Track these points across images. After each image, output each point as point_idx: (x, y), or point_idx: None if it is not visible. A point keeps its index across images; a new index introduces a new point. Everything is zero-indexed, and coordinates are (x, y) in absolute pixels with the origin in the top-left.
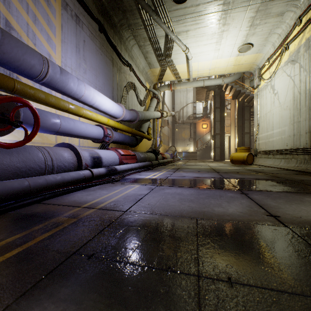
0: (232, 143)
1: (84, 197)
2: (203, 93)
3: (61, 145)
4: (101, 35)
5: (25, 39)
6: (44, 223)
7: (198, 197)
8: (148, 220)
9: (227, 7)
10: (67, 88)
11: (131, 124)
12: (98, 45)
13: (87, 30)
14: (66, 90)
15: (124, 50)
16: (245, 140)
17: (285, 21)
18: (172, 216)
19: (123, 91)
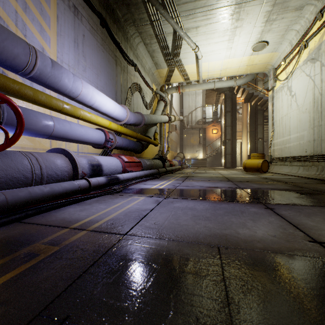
0: (243, 149)
1: (77, 213)
2: (213, 96)
3: (54, 151)
4: (103, 30)
5: (14, 28)
6: (13, 255)
7: (215, 213)
8: (154, 250)
9: (241, 0)
10: (60, 84)
11: (136, 128)
12: (100, 41)
13: (87, 24)
14: (59, 87)
15: (128, 48)
16: (258, 146)
17: (304, 15)
18: (185, 242)
19: (128, 92)
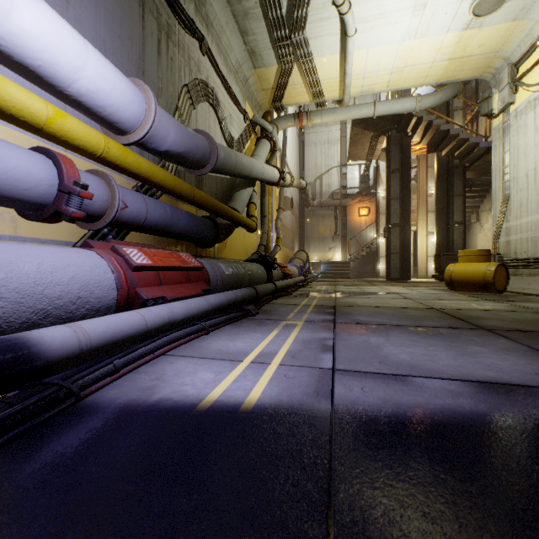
0: (420, 245)
1: None
2: (364, 141)
3: None
4: None
5: None
6: None
7: None
8: None
9: None
10: None
11: (205, 189)
12: None
13: None
14: None
15: None
16: (454, 237)
17: None
18: None
19: (180, 95)
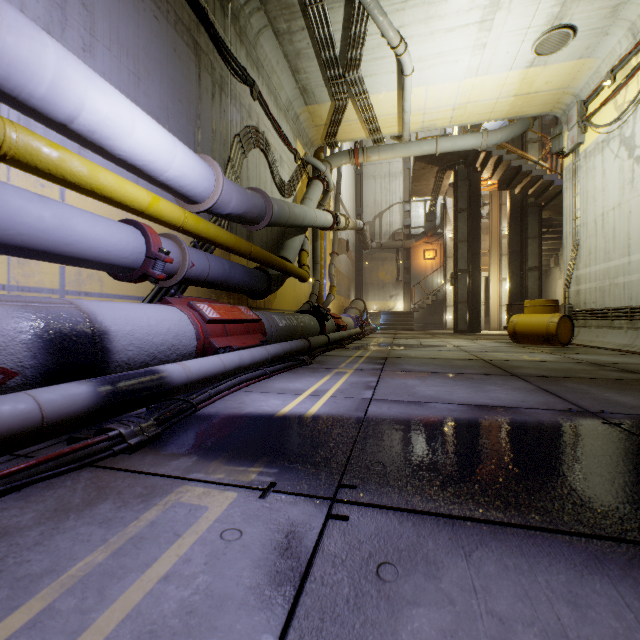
0: (492, 293)
1: None
2: (429, 176)
3: None
4: None
5: None
6: None
7: None
8: None
9: None
10: None
11: (256, 238)
12: None
13: None
14: None
15: (234, 36)
16: (529, 284)
17: None
18: None
19: (232, 145)
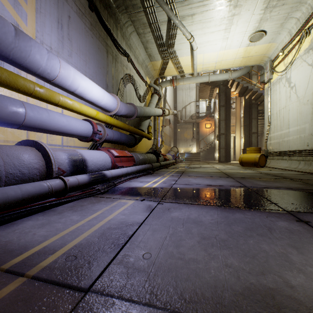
0: (237, 144)
1: (32, 232)
2: (207, 90)
3: (24, 143)
4: (92, 14)
5: None
6: None
7: (231, 230)
8: None
9: None
10: (29, 60)
11: (129, 121)
12: (89, 25)
13: (73, 5)
14: (29, 64)
15: (120, 37)
16: (252, 140)
17: (306, 1)
18: None
19: (120, 83)
